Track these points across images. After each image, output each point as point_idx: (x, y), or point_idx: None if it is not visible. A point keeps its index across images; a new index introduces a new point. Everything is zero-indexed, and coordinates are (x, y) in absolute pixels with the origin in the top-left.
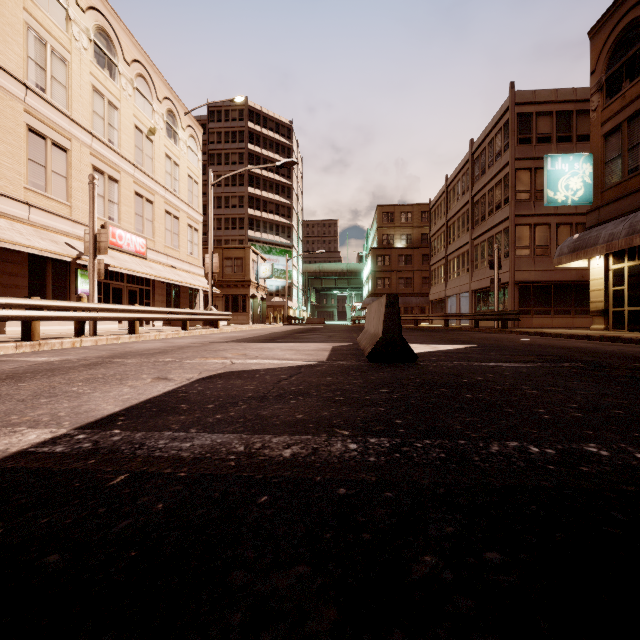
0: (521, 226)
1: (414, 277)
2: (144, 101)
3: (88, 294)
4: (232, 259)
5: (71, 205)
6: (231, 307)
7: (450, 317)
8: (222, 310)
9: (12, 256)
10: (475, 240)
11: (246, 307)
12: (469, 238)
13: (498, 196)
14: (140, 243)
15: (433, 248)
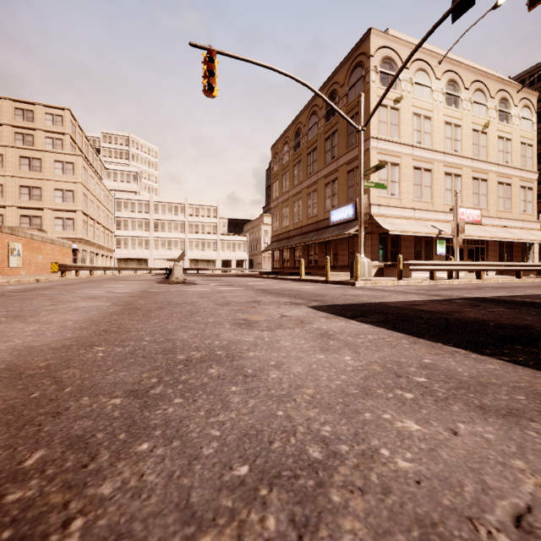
0: None
1: None
2: (479, 107)
3: (442, 254)
4: None
5: (433, 202)
6: None
7: None
8: None
9: (407, 238)
10: None
11: None
12: None
13: None
14: (476, 214)
15: None
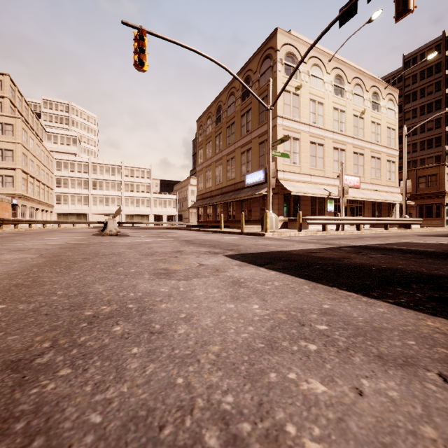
0: None
1: None
2: (358, 98)
3: (331, 211)
4: (425, 177)
5: (324, 170)
6: (424, 214)
7: None
8: (416, 216)
9: (305, 198)
10: None
11: (440, 213)
12: None
13: None
14: (356, 180)
15: None
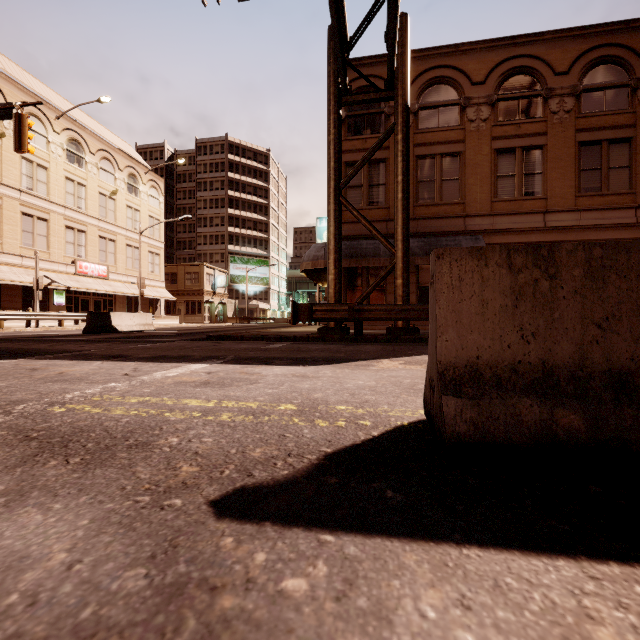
0: None
1: None
2: (107, 174)
3: (62, 304)
4: (191, 274)
5: (50, 252)
6: (190, 310)
7: None
8: (184, 312)
9: (12, 285)
10: None
11: (201, 310)
12: None
13: None
14: (103, 269)
15: None
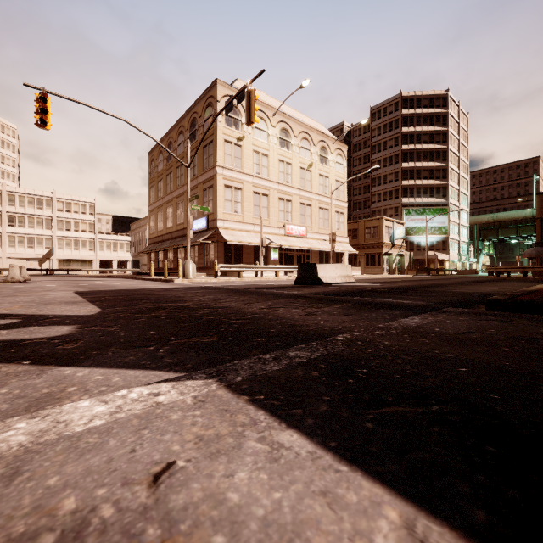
0: None
1: None
2: (305, 151)
3: (276, 259)
4: (370, 228)
5: (269, 219)
6: (370, 262)
7: None
8: (364, 264)
9: (248, 246)
10: None
11: (380, 262)
12: None
13: None
14: (302, 230)
15: None
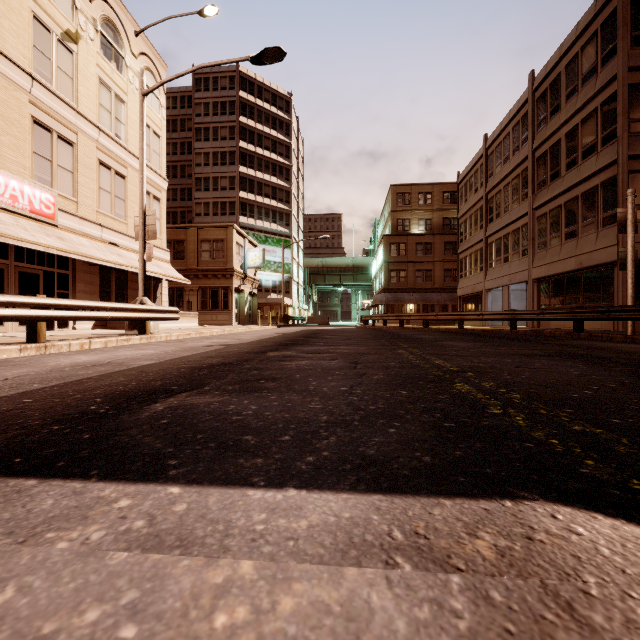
0: (637, 174)
1: (435, 269)
2: None
3: None
4: (210, 241)
5: None
6: (209, 303)
7: (521, 315)
8: (197, 307)
9: None
10: (539, 209)
11: (228, 303)
12: (528, 208)
13: (589, 136)
14: (42, 199)
15: (463, 231)
